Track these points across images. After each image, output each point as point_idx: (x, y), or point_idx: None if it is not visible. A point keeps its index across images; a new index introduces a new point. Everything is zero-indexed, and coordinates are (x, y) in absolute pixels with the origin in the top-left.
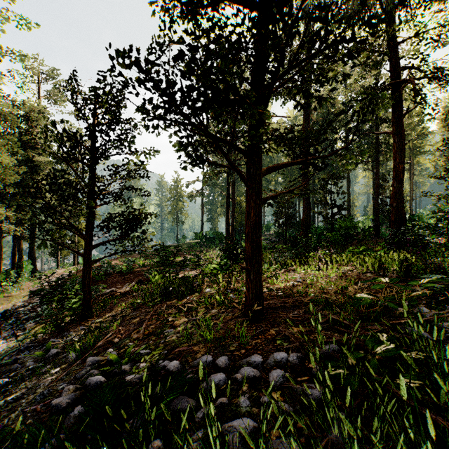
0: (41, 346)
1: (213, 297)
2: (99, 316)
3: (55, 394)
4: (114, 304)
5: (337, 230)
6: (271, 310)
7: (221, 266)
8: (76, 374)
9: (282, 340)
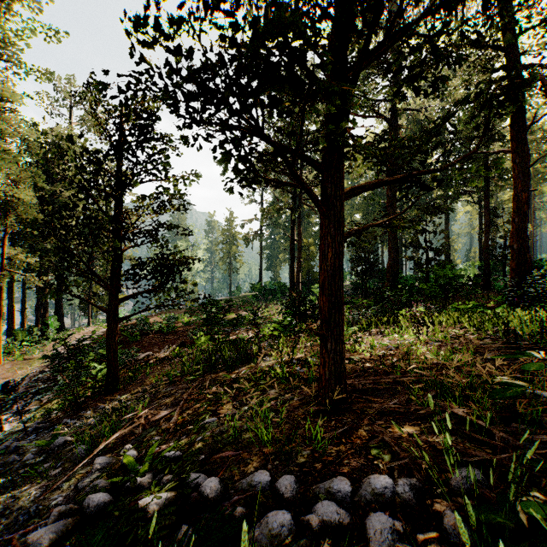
0: (51, 428)
1: (273, 371)
2: (127, 389)
3: (44, 515)
4: (146, 375)
5: (432, 280)
6: (357, 395)
7: (284, 325)
8: (79, 481)
9: (379, 449)
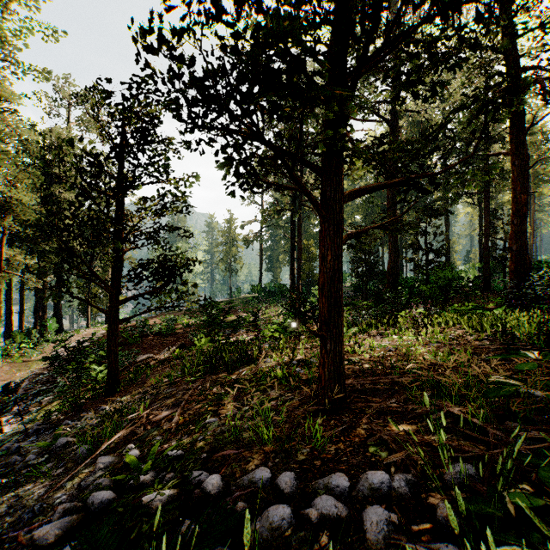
0: (51, 430)
1: (273, 372)
2: (127, 391)
3: (49, 512)
4: (146, 376)
5: (432, 282)
6: (356, 395)
7: (284, 327)
8: (82, 480)
9: (377, 447)
